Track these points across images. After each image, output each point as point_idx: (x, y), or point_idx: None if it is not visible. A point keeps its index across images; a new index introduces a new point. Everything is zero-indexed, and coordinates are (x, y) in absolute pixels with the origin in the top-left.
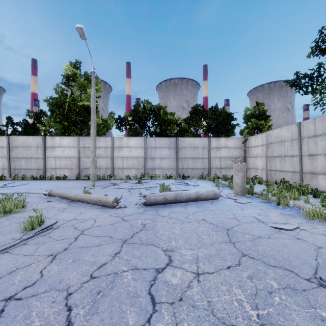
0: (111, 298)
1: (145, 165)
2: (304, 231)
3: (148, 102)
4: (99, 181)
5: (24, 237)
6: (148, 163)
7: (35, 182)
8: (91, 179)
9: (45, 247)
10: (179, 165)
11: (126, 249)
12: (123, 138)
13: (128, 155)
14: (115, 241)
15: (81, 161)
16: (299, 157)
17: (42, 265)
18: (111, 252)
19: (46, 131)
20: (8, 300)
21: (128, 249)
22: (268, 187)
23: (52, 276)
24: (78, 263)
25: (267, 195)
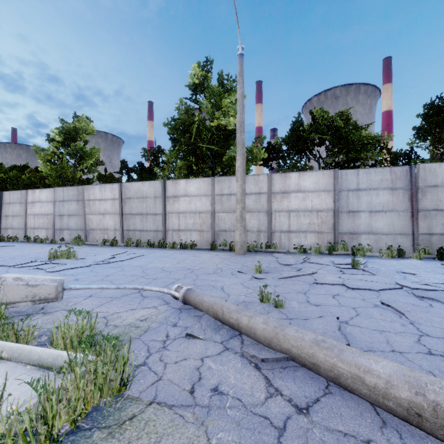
0: None
1: (336, 225)
2: None
3: (322, 111)
4: (252, 256)
5: None
6: (343, 221)
7: (153, 252)
8: (238, 251)
9: None
10: (419, 227)
11: None
12: (290, 174)
13: (300, 207)
14: None
15: (216, 219)
16: None
17: None
18: None
19: (164, 176)
20: None
21: None
22: None
23: None
24: None
25: None
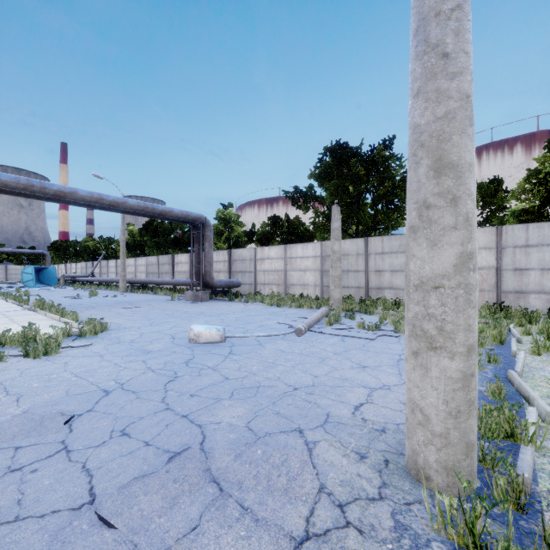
0: None
1: None
2: None
3: None
4: None
5: None
6: None
7: None
8: None
9: None
10: (7, 277)
11: None
12: None
13: None
14: None
15: None
16: None
17: None
18: None
19: None
20: None
21: None
22: None
23: None
24: None
25: None
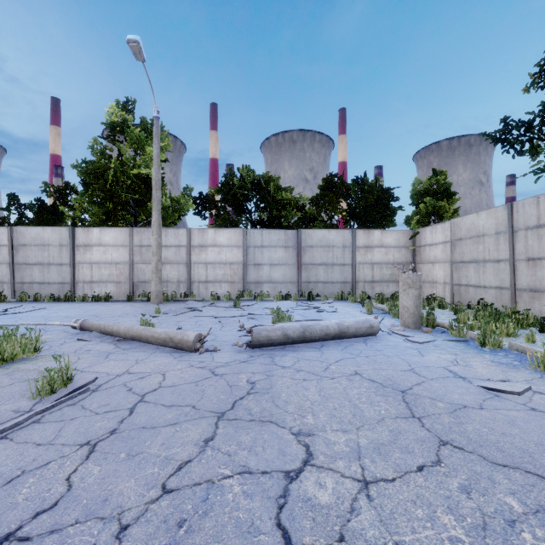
0: (205, 536)
1: (244, 276)
2: (540, 394)
3: (249, 170)
4: (167, 304)
5: (37, 407)
6: (251, 272)
7: (58, 306)
8: (154, 300)
9: (75, 428)
10: (302, 277)
11: (224, 431)
12: (207, 230)
13: (216, 259)
14: (204, 415)
15: (135, 270)
16: (510, 263)
17: (70, 464)
18: (197, 437)
19: (75, 218)
20: (4, 541)
21: (228, 431)
22: (457, 313)
23: (89, 488)
24: (137, 461)
25: (462, 329)
